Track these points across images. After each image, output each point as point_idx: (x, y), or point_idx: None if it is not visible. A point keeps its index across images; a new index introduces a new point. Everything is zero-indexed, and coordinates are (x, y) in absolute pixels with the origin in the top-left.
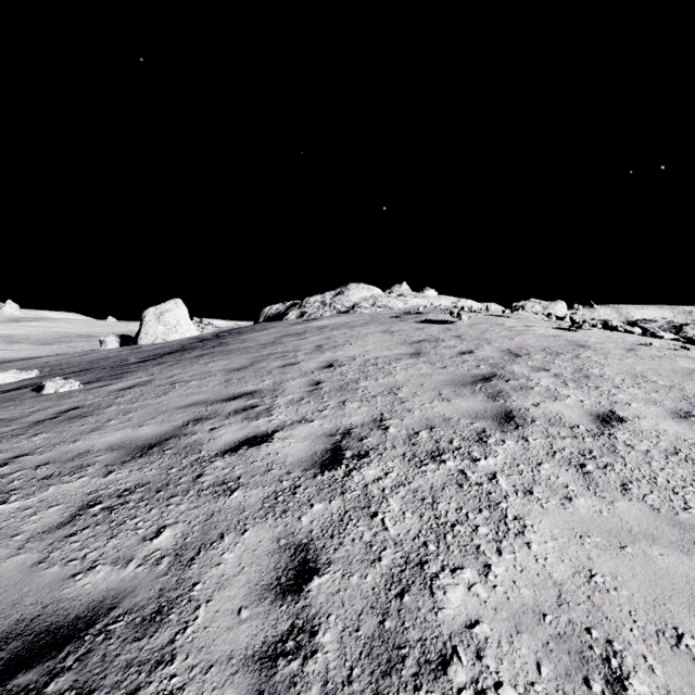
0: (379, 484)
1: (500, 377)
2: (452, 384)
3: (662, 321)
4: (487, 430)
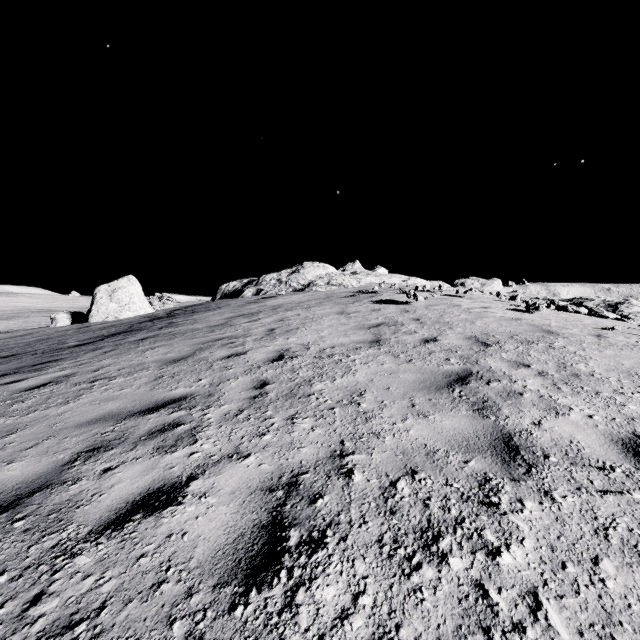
0: (344, 635)
1: (477, 376)
2: (424, 388)
3: (598, 300)
4: (490, 476)
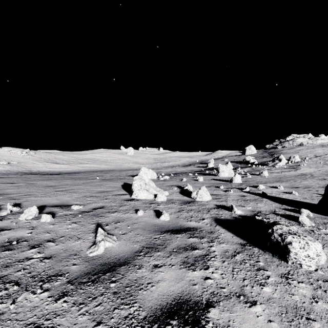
0: None
1: None
2: None
3: None
4: None
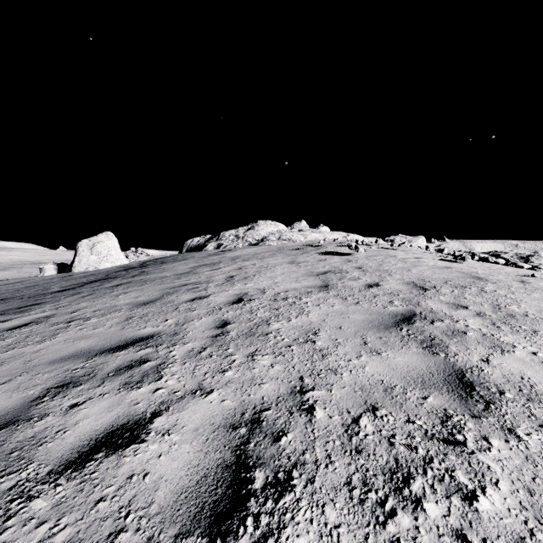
0: None
1: (421, 316)
2: (374, 327)
3: (512, 253)
4: (450, 413)
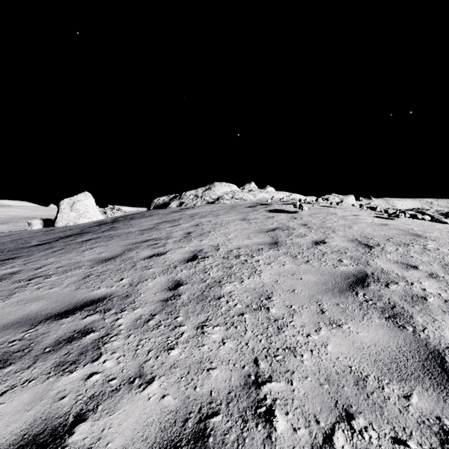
0: None
1: (374, 278)
2: (328, 291)
3: (433, 210)
4: (447, 425)
